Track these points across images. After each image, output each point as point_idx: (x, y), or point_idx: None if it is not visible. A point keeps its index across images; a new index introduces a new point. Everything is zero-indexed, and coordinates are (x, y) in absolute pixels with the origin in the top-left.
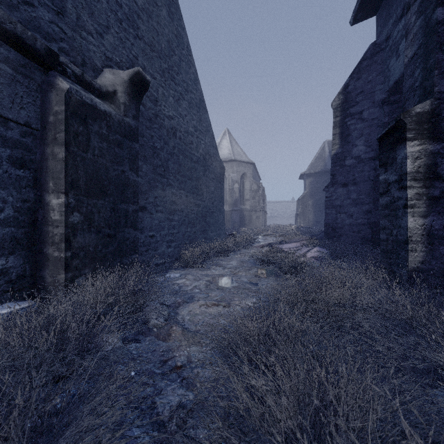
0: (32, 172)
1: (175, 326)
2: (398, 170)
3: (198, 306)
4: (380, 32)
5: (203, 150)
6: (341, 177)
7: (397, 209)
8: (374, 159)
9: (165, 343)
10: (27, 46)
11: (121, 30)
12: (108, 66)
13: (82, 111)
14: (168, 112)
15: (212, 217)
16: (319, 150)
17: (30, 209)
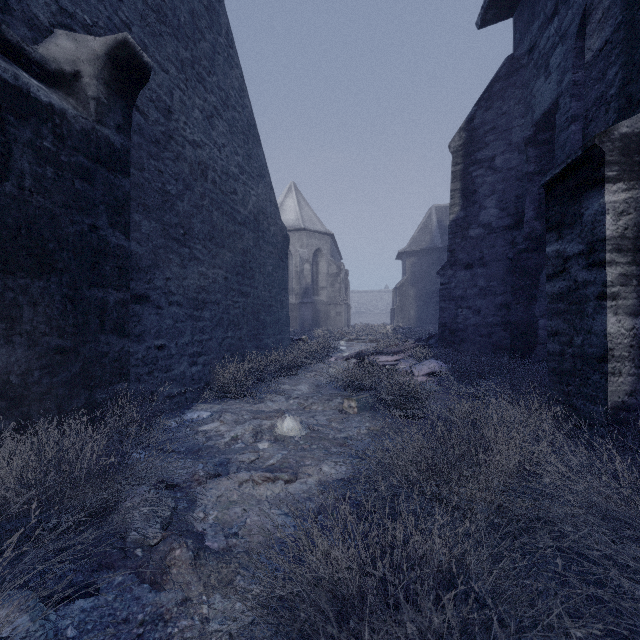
0: None
1: (181, 547)
2: (586, 234)
3: (237, 484)
4: (519, 41)
5: (254, 205)
6: (463, 255)
7: (584, 302)
8: (512, 229)
9: (153, 595)
10: None
11: None
12: (65, 27)
13: None
14: (191, 134)
15: (269, 313)
16: (424, 218)
17: None
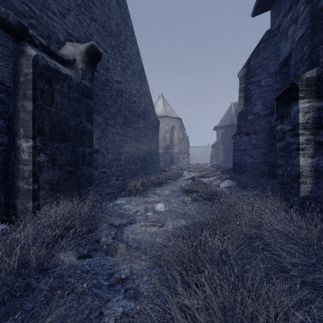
0: (6, 121)
1: (121, 244)
2: (292, 121)
3: (139, 226)
4: (273, 22)
5: (143, 107)
6: (245, 129)
7: (291, 151)
8: (269, 115)
9: (112, 258)
10: (1, 19)
11: (79, 13)
12: (69, 40)
13: (47, 73)
14: (116, 78)
15: (150, 158)
16: (227, 109)
17: (4, 150)
